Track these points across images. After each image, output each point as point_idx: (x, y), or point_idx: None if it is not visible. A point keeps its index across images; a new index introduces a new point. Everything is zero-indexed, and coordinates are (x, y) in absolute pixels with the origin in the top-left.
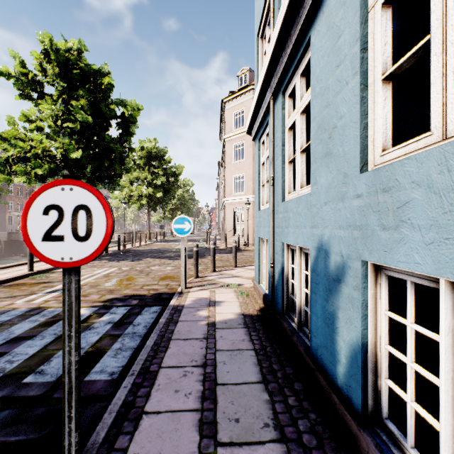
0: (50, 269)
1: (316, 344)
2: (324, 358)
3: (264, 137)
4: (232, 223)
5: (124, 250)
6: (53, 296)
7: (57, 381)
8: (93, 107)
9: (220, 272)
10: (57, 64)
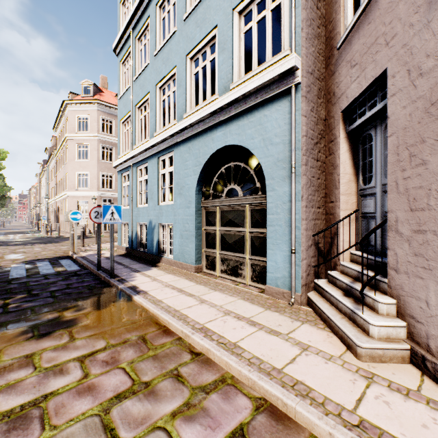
0: None
1: (149, 248)
2: (151, 250)
3: (126, 175)
4: None
5: None
6: None
7: (57, 272)
8: None
9: (89, 246)
10: None
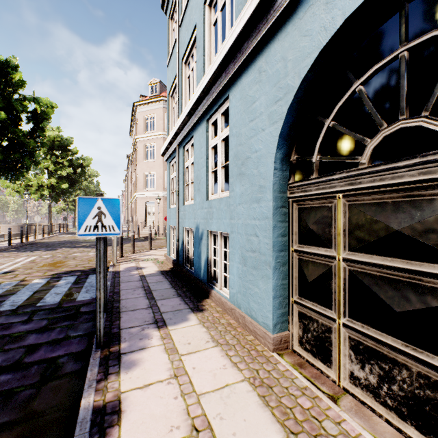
0: None
1: (195, 268)
2: (198, 272)
3: (173, 163)
4: (143, 215)
5: (28, 243)
6: None
7: (60, 303)
8: (2, 100)
9: (140, 253)
10: None
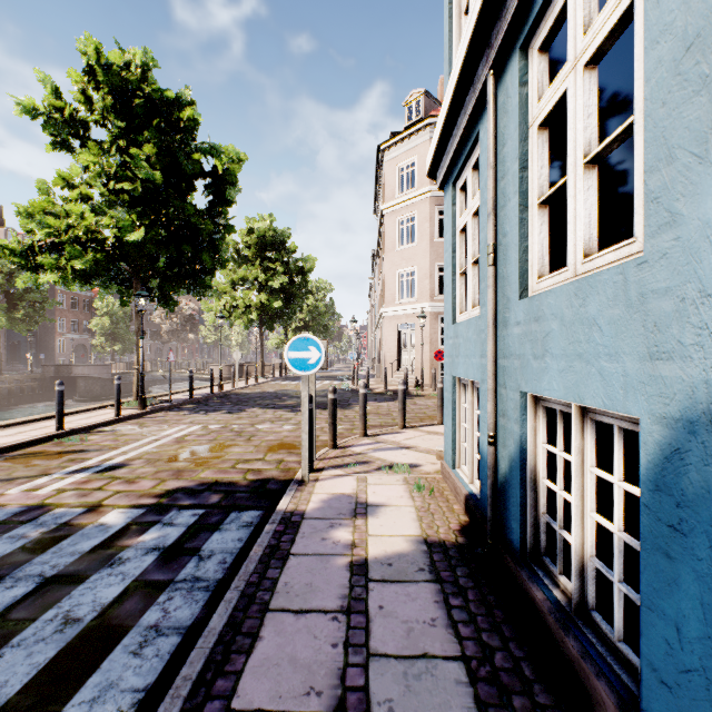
0: (92, 426)
1: (672, 711)
2: None
3: (467, 175)
4: (395, 349)
5: (220, 394)
6: (76, 481)
7: None
8: (166, 158)
9: (377, 438)
10: (109, 91)
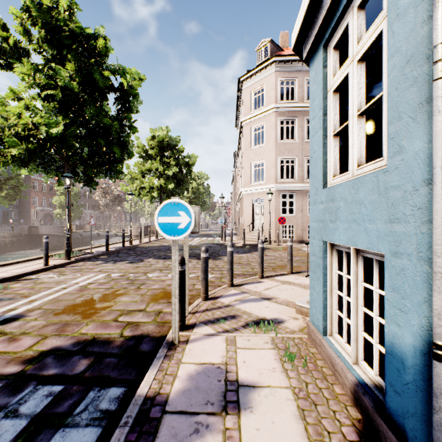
0: (21, 274)
1: None
2: None
3: (348, 21)
4: (250, 216)
5: (129, 247)
6: None
7: None
8: (84, 75)
9: (241, 288)
10: (43, 27)
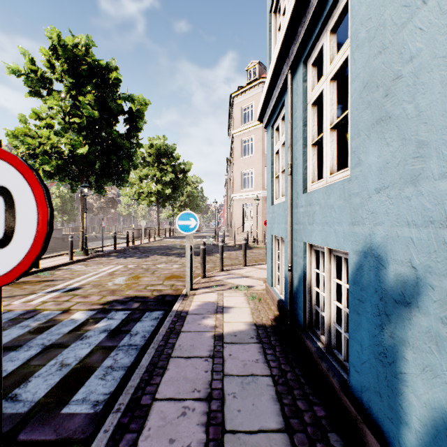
0: (56, 266)
1: (359, 383)
2: (375, 408)
3: (279, 122)
4: (240, 219)
5: (133, 247)
6: (52, 297)
7: (29, 414)
8: (101, 102)
9: (229, 272)
10: (65, 61)
